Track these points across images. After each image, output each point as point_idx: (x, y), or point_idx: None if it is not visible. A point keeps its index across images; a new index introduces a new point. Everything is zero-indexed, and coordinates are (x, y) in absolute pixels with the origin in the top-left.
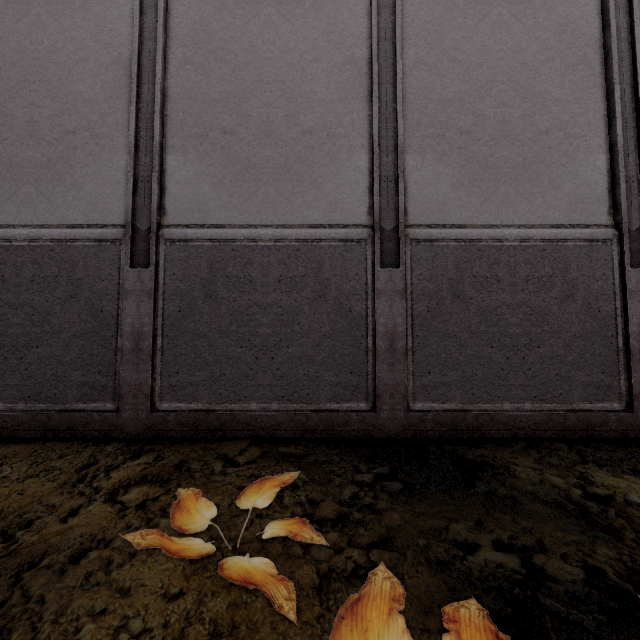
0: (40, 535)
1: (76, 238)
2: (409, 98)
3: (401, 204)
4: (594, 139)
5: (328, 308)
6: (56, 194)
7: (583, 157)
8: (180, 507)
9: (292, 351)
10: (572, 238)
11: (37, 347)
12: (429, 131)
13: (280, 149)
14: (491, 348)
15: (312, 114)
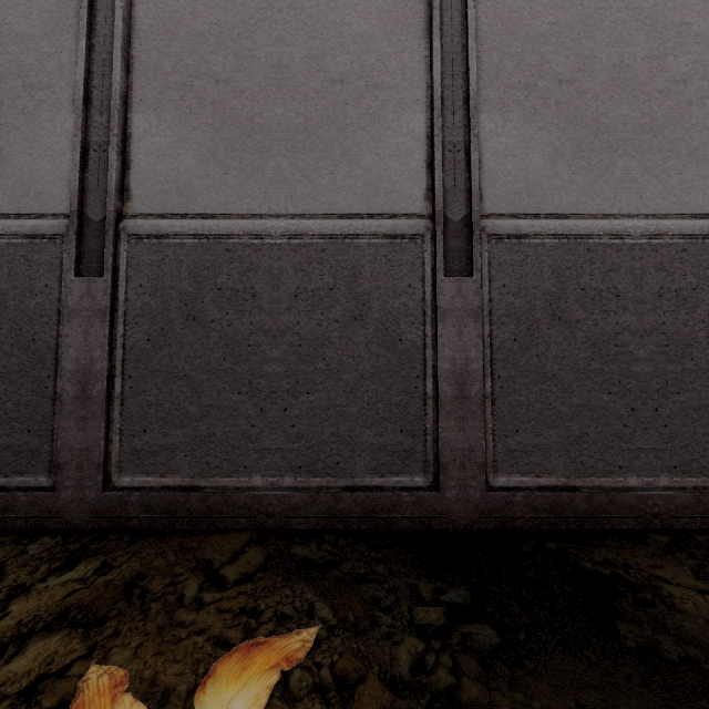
0: None
1: None
2: (484, 32)
3: (475, 183)
4: None
5: (367, 335)
6: None
7: None
8: None
9: (314, 399)
10: None
11: None
12: (513, 79)
13: (297, 105)
14: (608, 395)
15: (344, 55)
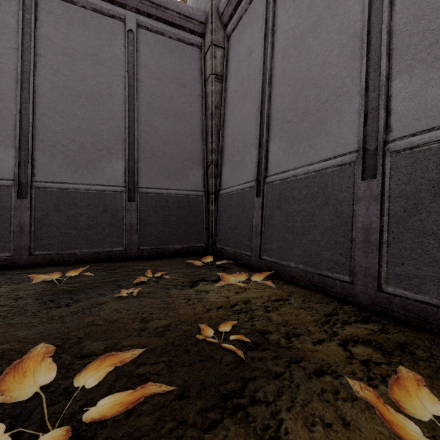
0: (301, 345)
1: (327, 167)
2: None
3: None
4: None
5: None
6: (316, 143)
7: None
8: (397, 385)
9: None
10: None
11: (307, 234)
12: None
13: None
14: None
15: None
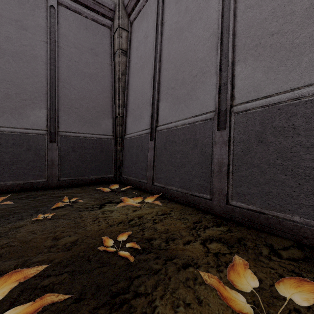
0: (175, 247)
1: (196, 121)
2: None
3: None
4: None
5: None
6: (190, 104)
7: None
8: (233, 269)
9: None
10: None
11: (184, 167)
12: None
13: None
14: None
15: None
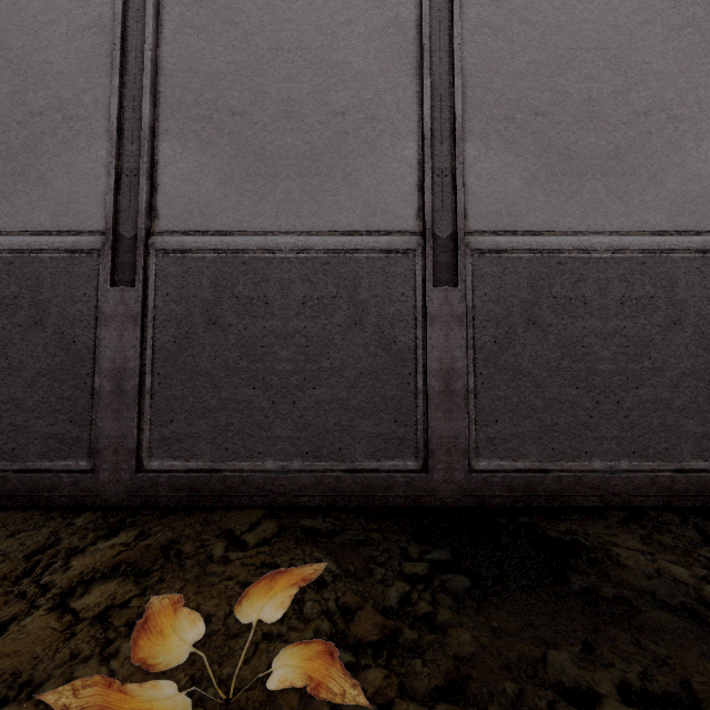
0: None
1: (42, 248)
2: (469, 70)
3: (460, 204)
4: (706, 122)
5: (366, 338)
6: (17, 192)
7: (692, 145)
8: (145, 633)
9: (319, 393)
10: (679, 248)
11: None
12: (495, 112)
13: (304, 135)
14: (576, 390)
15: (345, 90)
